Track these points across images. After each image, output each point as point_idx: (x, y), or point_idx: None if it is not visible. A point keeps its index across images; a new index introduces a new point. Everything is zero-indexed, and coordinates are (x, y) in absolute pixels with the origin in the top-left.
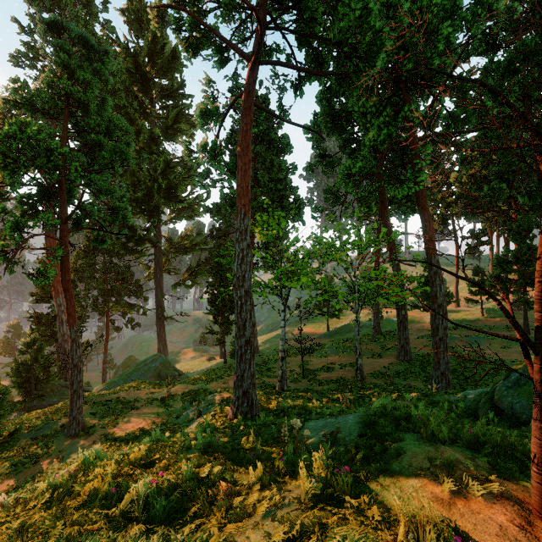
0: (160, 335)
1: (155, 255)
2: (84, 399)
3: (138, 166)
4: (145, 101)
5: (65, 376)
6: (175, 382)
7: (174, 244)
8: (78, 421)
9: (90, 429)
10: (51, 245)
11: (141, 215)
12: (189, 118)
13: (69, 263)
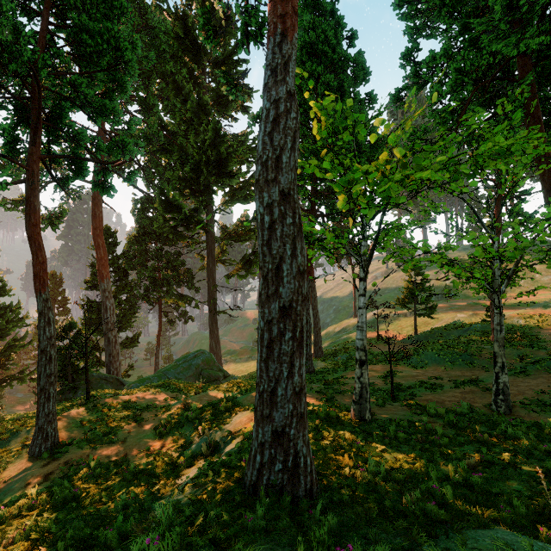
0: (212, 331)
1: (207, 242)
2: (92, 398)
3: (186, 139)
4: (194, 67)
5: (109, 368)
6: (210, 385)
7: (229, 231)
8: (45, 434)
9: (60, 448)
10: (97, 226)
11: (191, 197)
12: (243, 89)
13: (37, 201)
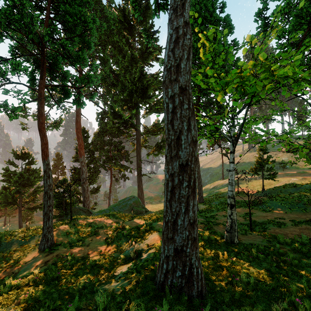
0: (139, 185)
1: (136, 135)
2: (73, 220)
3: (124, 78)
4: (129, 37)
5: (84, 204)
6: (137, 216)
7: (148, 129)
8: (47, 238)
9: (54, 247)
10: (78, 127)
11: (127, 110)
12: (156, 48)
13: (43, 110)
